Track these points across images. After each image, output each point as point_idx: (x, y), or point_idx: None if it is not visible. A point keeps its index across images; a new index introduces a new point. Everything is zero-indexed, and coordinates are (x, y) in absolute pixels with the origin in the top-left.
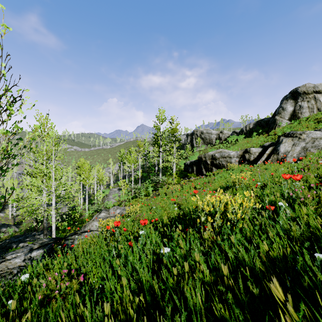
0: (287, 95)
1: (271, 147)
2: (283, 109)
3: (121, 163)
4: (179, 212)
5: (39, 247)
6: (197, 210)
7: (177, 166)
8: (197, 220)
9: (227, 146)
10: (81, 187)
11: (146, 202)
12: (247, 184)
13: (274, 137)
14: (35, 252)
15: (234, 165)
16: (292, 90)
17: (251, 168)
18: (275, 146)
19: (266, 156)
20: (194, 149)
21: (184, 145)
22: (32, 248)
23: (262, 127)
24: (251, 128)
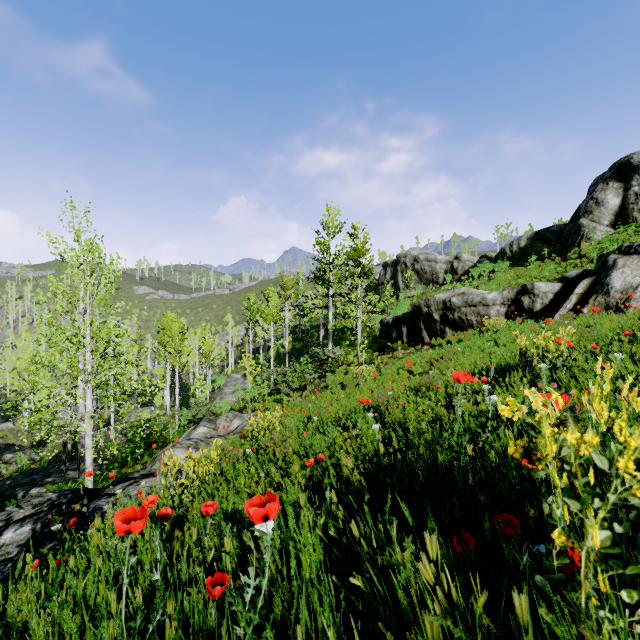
0: (605, 173)
1: (588, 278)
2: (597, 203)
3: (250, 323)
4: (383, 434)
5: (28, 517)
6: (534, 470)
7: (364, 328)
8: (554, 536)
9: (471, 285)
10: (168, 371)
11: (298, 403)
12: (563, 360)
13: (579, 262)
14: (12, 531)
15: (495, 323)
16: (617, 162)
17: (542, 326)
18: (598, 275)
19: (577, 299)
20: (400, 293)
21: (379, 286)
22: (11, 518)
23: (548, 245)
24: (523, 246)
